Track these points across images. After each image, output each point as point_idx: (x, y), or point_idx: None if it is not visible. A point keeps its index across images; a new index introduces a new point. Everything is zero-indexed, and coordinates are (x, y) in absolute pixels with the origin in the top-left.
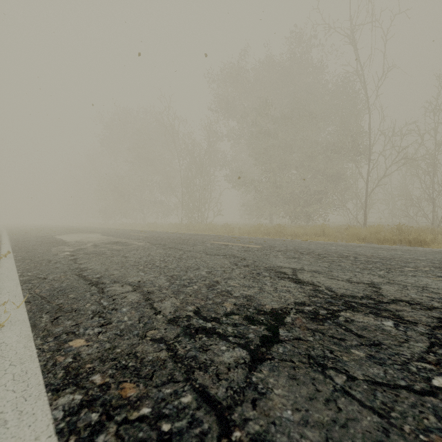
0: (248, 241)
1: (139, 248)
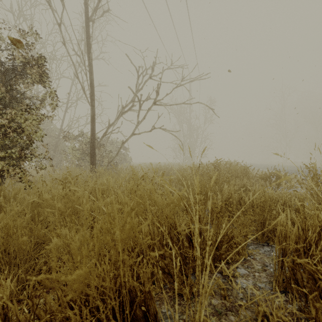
0: None
1: None
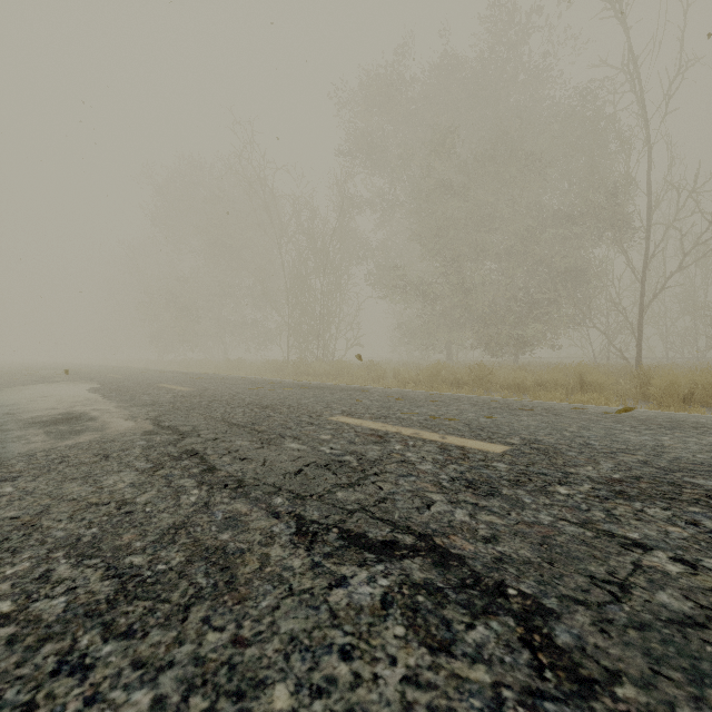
0: (438, 413)
1: (72, 458)
